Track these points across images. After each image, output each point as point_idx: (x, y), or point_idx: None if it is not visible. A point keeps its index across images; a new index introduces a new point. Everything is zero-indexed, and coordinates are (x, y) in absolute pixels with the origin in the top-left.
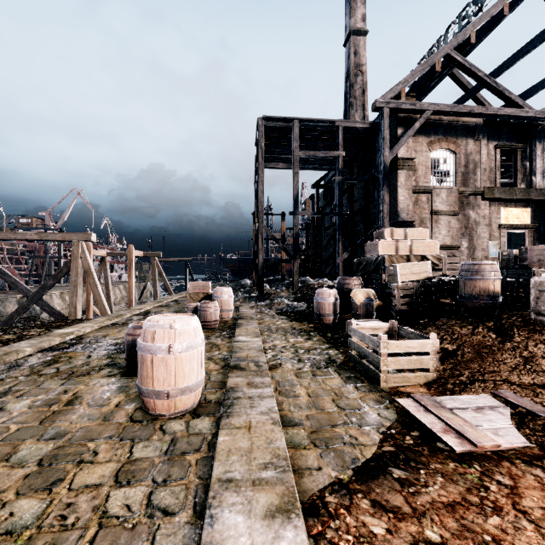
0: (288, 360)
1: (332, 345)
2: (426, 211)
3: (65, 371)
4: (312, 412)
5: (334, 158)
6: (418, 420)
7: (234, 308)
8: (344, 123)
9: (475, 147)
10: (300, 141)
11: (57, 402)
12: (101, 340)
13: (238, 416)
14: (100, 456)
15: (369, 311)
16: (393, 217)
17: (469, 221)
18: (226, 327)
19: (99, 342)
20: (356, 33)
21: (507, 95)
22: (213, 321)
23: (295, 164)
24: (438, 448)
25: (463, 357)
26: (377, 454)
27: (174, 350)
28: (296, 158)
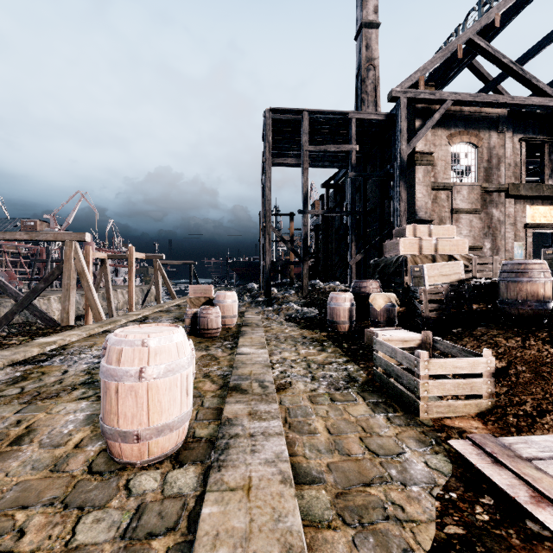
0: (299, 378)
1: (350, 358)
2: (445, 209)
3: (31, 392)
4: (334, 459)
5: (345, 155)
6: (488, 478)
7: (239, 314)
8: (357, 114)
9: (499, 141)
10: (309, 136)
11: (1, 439)
12: (86, 350)
13: (233, 468)
14: (25, 538)
15: (390, 318)
16: (410, 216)
17: (492, 220)
18: (228, 335)
19: (82, 354)
20: (368, 26)
21: (534, 84)
22: (214, 329)
23: (304, 159)
24: (531, 532)
25: (518, 377)
26: (439, 541)
27: (146, 375)
28: (306, 153)
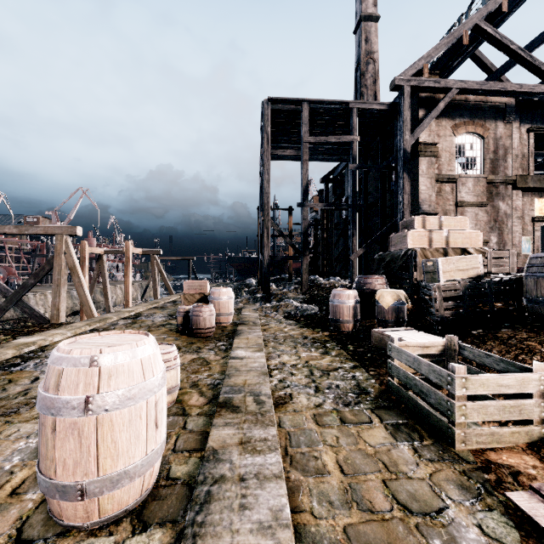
0: (301, 389)
1: (357, 363)
2: (450, 202)
3: None
4: (352, 518)
5: (345, 147)
6: None
7: (236, 311)
8: (359, 104)
9: (506, 131)
10: (309, 128)
11: None
12: None
13: (213, 539)
14: None
15: (399, 317)
16: (413, 209)
17: (499, 214)
18: (223, 335)
19: None
20: (367, 19)
21: (543, 71)
22: (207, 328)
23: (304, 151)
24: None
25: None
26: None
27: (95, 407)
28: (305, 144)
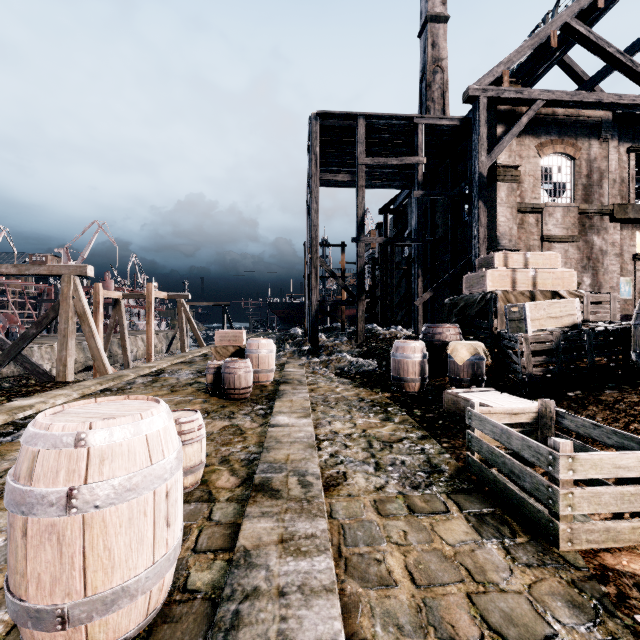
0: (357, 466)
1: (427, 432)
2: (534, 237)
3: None
4: None
5: (409, 172)
6: None
7: (278, 366)
8: (425, 119)
9: (601, 151)
10: (365, 148)
11: None
12: None
13: None
14: None
15: (477, 375)
16: (490, 245)
17: (593, 250)
18: (262, 396)
19: None
20: (434, 20)
21: None
22: (242, 388)
23: (359, 175)
24: None
25: None
26: None
27: (80, 503)
28: (361, 167)
